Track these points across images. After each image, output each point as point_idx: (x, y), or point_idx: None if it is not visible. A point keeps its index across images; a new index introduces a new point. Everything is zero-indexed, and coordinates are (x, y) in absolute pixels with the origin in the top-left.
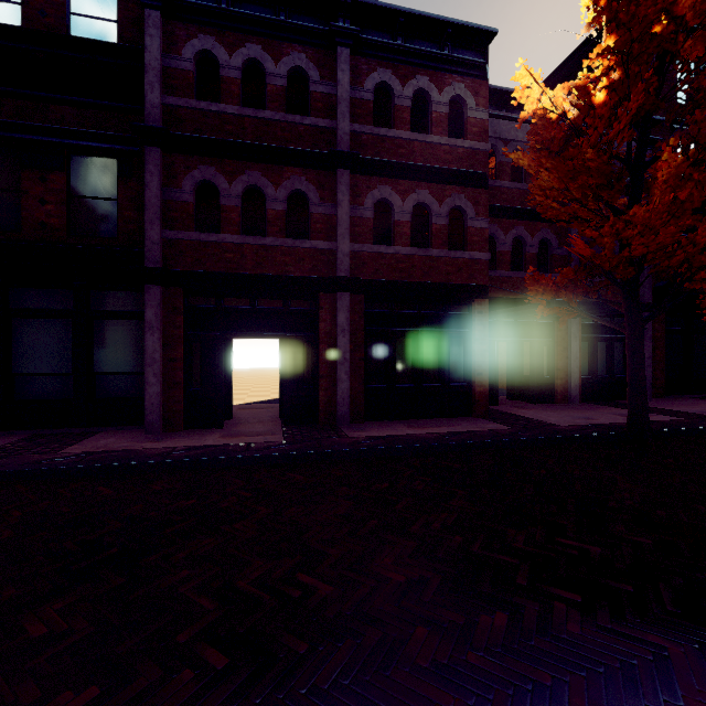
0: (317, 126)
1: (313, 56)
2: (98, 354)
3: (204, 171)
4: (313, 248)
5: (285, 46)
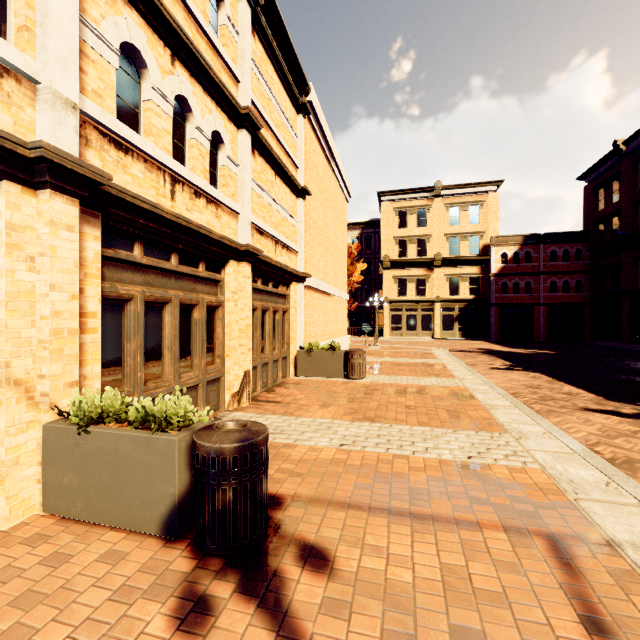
0: None
1: None
2: None
3: None
4: None
5: None
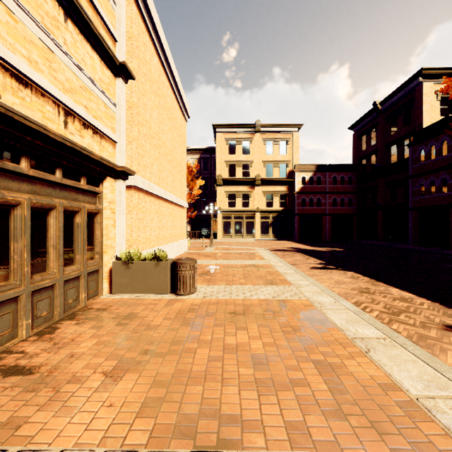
0: (448, 156)
1: (448, 134)
2: (407, 227)
3: (420, 181)
4: (448, 194)
5: (439, 136)
